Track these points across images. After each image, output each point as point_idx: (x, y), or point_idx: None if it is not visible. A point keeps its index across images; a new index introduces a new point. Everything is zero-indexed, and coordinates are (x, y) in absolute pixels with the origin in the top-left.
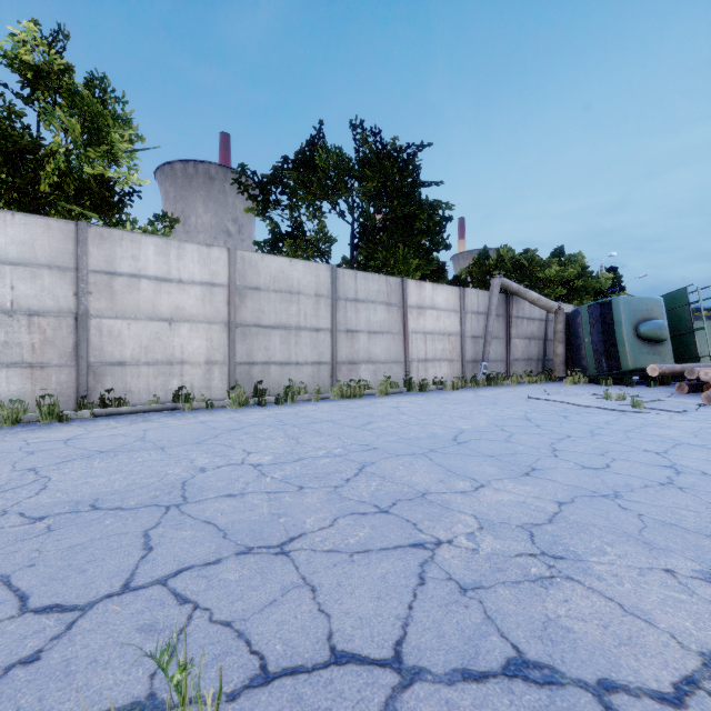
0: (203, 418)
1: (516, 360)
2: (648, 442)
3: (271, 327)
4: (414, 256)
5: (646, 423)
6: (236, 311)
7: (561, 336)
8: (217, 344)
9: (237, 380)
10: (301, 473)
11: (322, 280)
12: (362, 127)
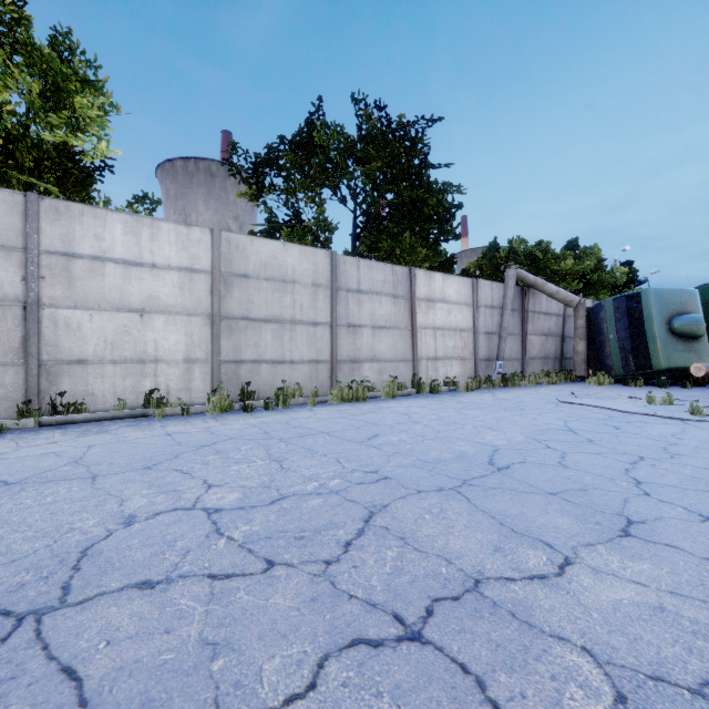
0: (172, 428)
1: (532, 358)
2: None
3: (262, 320)
4: (422, 245)
5: None
6: (220, 302)
7: (582, 332)
8: (198, 340)
9: (221, 381)
10: (276, 530)
11: (321, 268)
12: (365, 102)
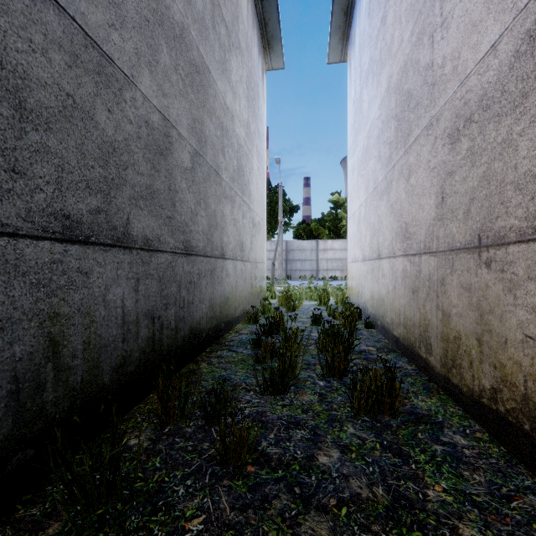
0: None
1: None
2: None
3: None
4: None
5: None
6: None
7: None
8: None
9: None
10: None
11: None
12: None
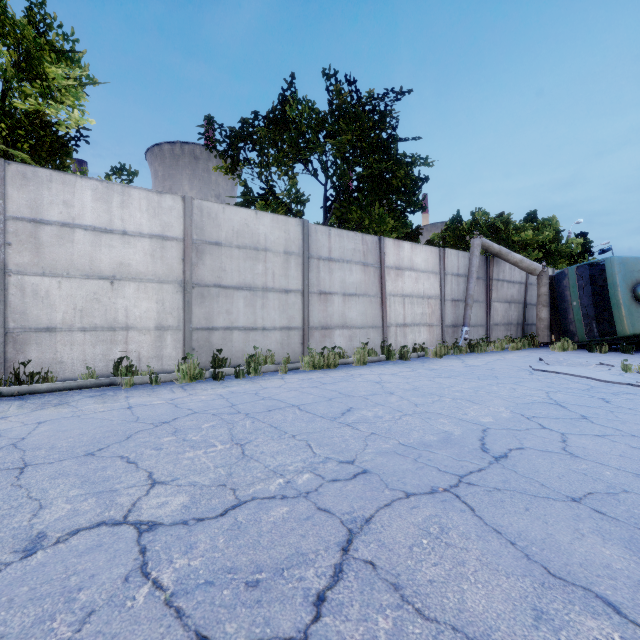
0: (136, 399)
1: (496, 325)
2: None
3: (234, 287)
4: (390, 217)
5: None
6: (192, 269)
7: (545, 299)
8: (169, 307)
9: (193, 348)
10: (221, 567)
11: (292, 236)
12: (336, 78)
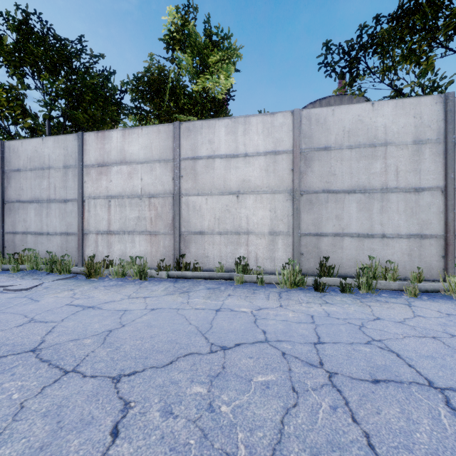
0: (231, 300)
1: None
2: None
3: (344, 191)
4: None
5: None
6: (300, 177)
7: None
8: (280, 214)
9: (302, 253)
10: None
11: (426, 119)
12: None
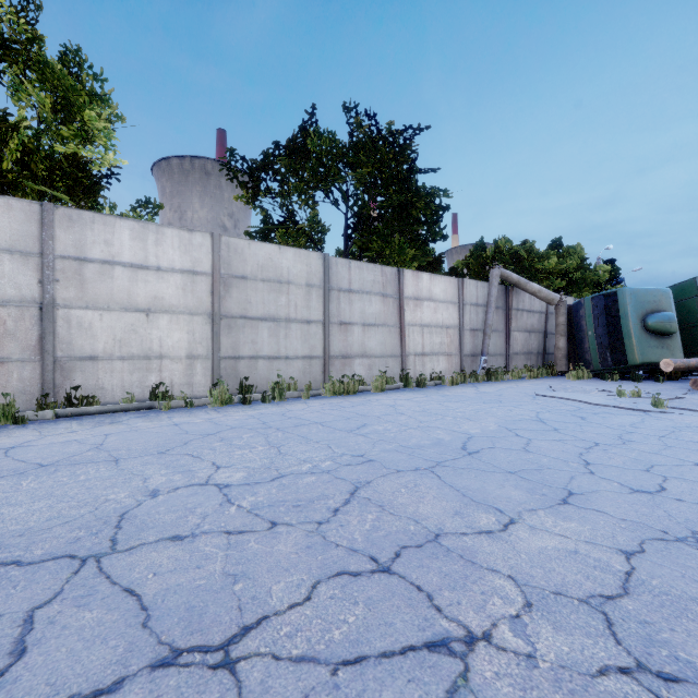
0: (179, 419)
1: (515, 354)
2: (694, 452)
3: (259, 318)
4: (411, 246)
5: (677, 426)
6: (220, 302)
7: (563, 328)
8: (199, 337)
9: (221, 376)
10: (277, 500)
11: (314, 269)
12: (356, 110)
